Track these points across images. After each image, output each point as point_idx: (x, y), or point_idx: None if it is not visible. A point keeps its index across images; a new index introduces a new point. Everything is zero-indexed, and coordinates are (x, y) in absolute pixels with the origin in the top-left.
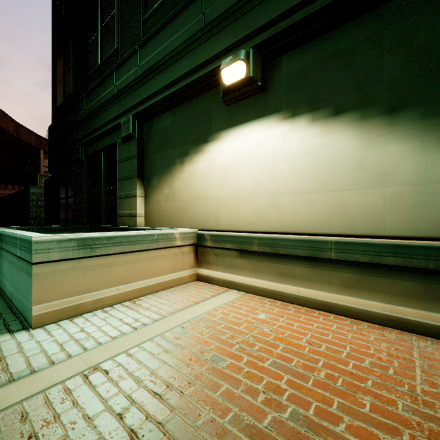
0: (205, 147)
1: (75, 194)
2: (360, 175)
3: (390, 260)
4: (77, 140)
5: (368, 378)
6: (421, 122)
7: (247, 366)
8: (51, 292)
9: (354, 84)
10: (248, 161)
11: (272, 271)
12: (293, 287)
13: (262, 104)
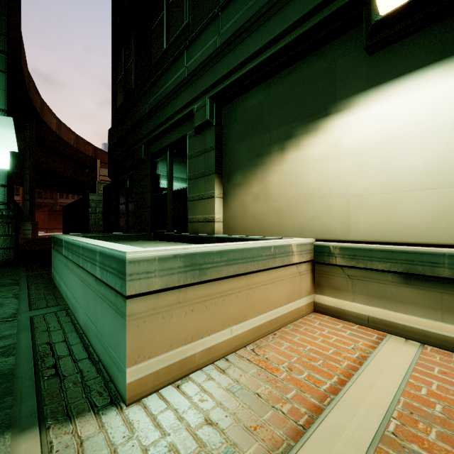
0: (323, 123)
1: (137, 199)
2: None
3: None
4: (139, 139)
5: None
6: None
7: None
8: (150, 342)
9: None
10: (414, 132)
11: None
12: None
13: (448, 36)
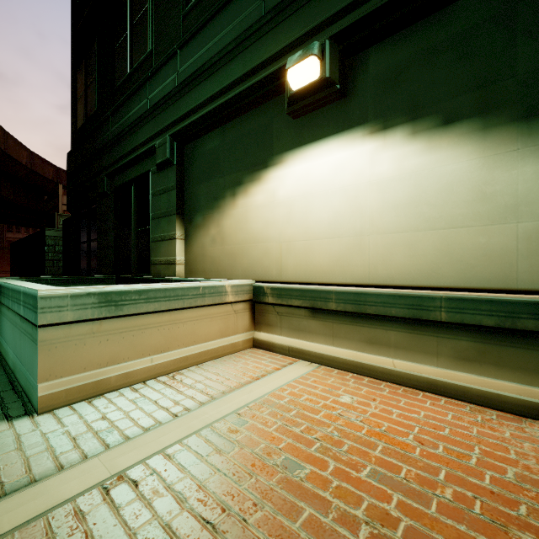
0: (264, 174)
1: (100, 237)
2: (482, 206)
3: (530, 324)
4: (101, 169)
5: (519, 501)
6: None
7: (335, 478)
8: (63, 365)
9: (472, 81)
10: (322, 190)
11: (356, 337)
12: (385, 359)
13: (341, 115)
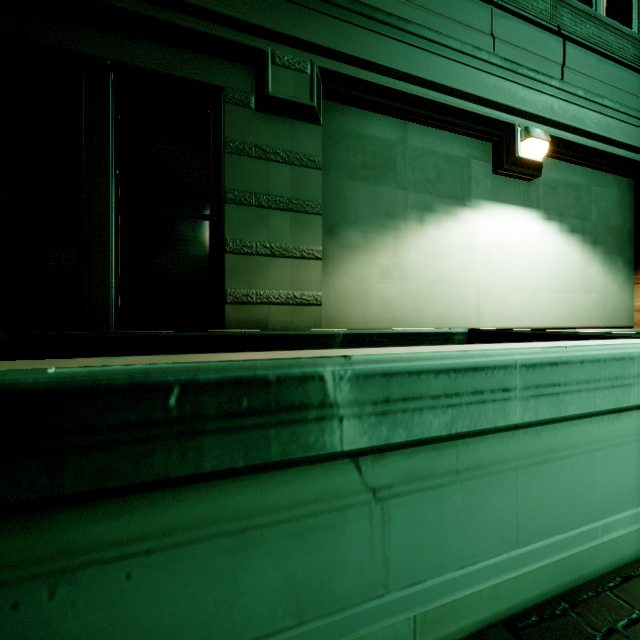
0: (461, 212)
1: None
2: (582, 283)
3: None
4: None
5: None
6: (603, 256)
7: None
8: None
9: (580, 214)
10: (513, 249)
11: None
12: None
13: (525, 193)
